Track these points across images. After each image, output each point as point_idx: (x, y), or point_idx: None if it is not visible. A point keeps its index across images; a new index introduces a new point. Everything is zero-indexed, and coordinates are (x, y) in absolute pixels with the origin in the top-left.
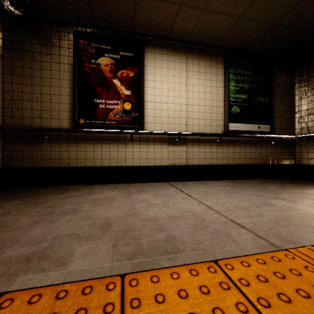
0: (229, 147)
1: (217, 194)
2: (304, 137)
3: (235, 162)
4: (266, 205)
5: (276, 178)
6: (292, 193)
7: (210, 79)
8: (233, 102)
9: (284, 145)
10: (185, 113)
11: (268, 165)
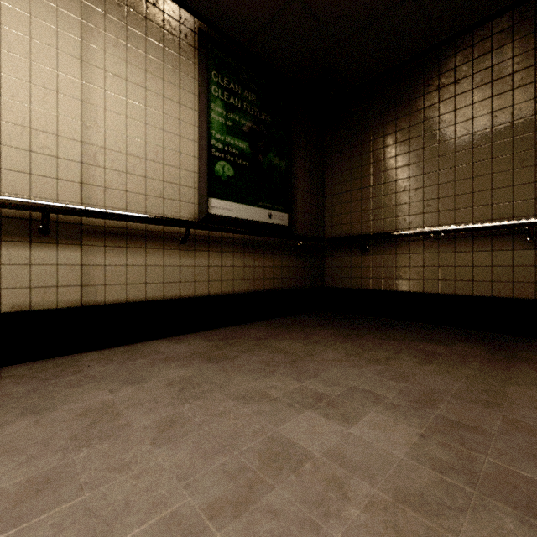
0: (210, 254)
1: (137, 417)
2: (337, 240)
3: (224, 289)
4: (275, 473)
5: (298, 314)
6: (329, 365)
7: (162, 77)
8: (220, 151)
9: (310, 253)
10: (79, 147)
11: (286, 290)
